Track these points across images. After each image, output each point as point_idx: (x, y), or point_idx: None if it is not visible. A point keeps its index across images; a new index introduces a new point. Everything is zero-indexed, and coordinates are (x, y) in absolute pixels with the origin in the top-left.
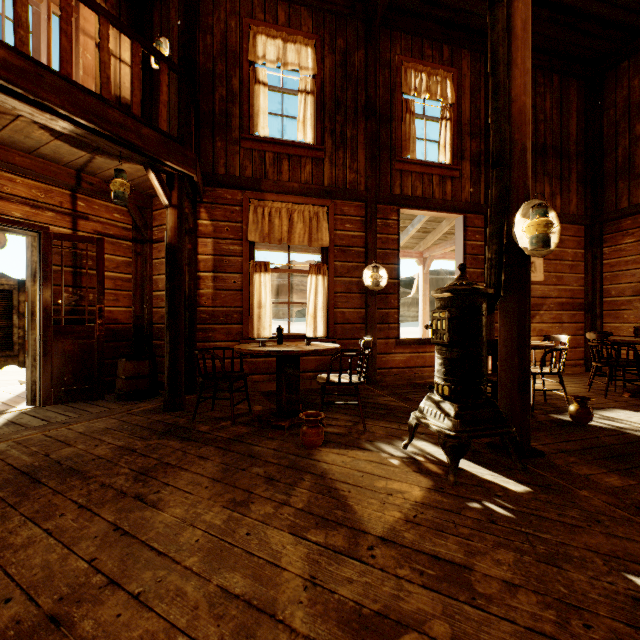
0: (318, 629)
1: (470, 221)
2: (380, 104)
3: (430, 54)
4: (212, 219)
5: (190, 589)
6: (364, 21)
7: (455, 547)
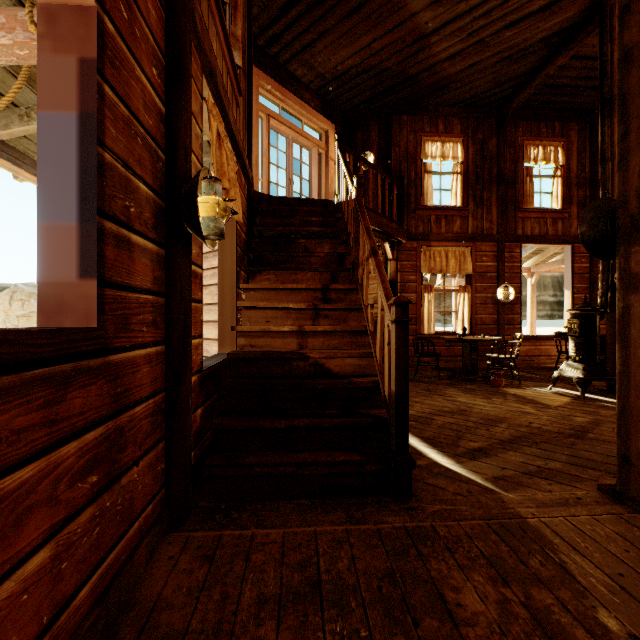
0: (549, 415)
1: (577, 249)
2: (507, 173)
3: (545, 131)
4: (399, 260)
5: (497, 409)
6: (496, 118)
7: (590, 409)
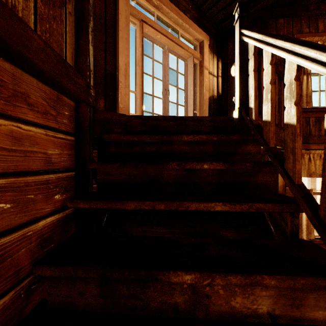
0: None
1: None
2: None
3: None
4: None
5: None
6: None
7: None
